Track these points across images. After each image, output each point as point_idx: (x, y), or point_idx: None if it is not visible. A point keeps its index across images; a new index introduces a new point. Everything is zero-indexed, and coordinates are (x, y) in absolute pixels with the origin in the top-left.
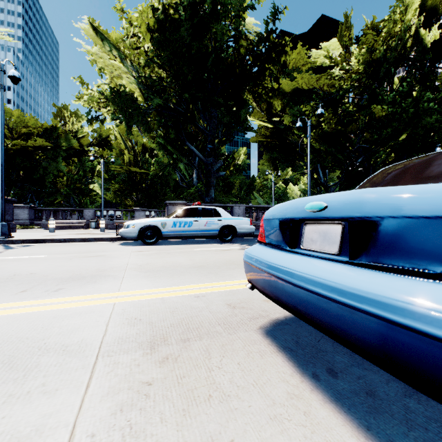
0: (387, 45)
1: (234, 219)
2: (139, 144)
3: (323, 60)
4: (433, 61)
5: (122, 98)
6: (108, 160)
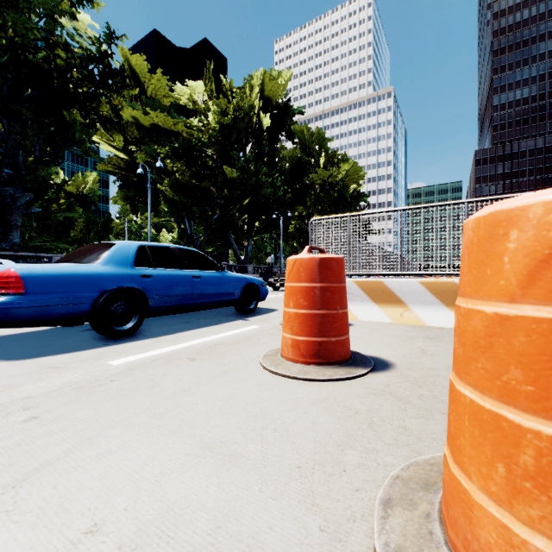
0: (235, 116)
1: None
2: None
3: (187, 101)
4: (273, 141)
5: None
6: None
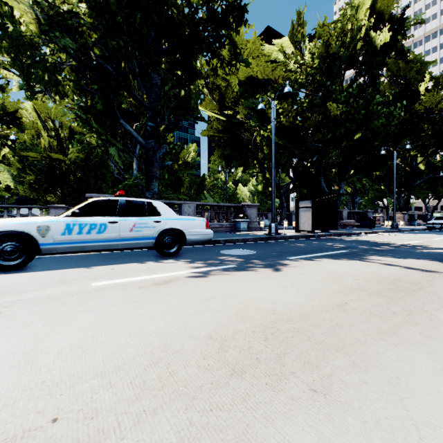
0: (343, 41)
1: (182, 219)
2: (65, 127)
3: (277, 55)
4: (377, 68)
5: (15, 40)
6: (24, 146)
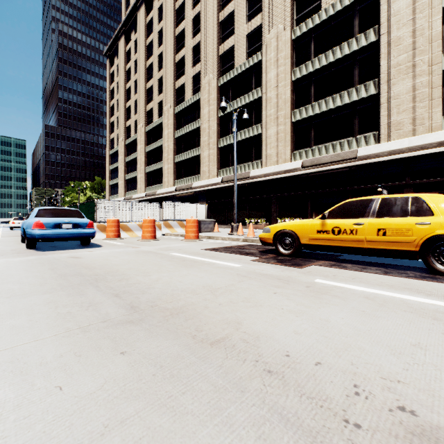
0: None
1: None
2: None
3: None
4: None
5: None
6: None
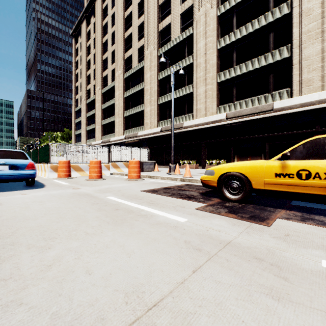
0: None
1: None
2: None
3: None
4: None
5: None
6: None
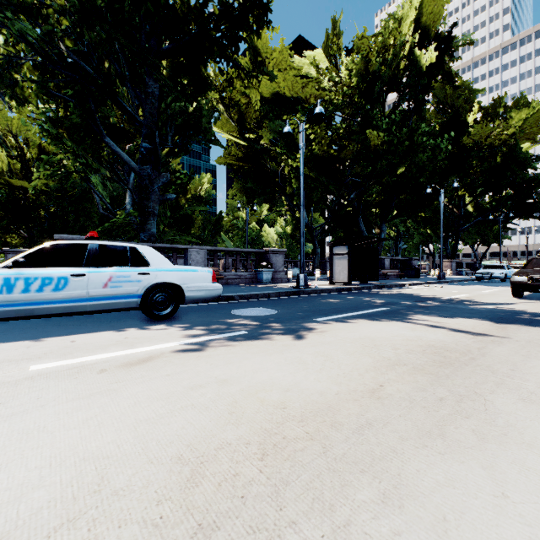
0: (384, 58)
1: (179, 270)
2: (32, 145)
3: (308, 69)
4: (422, 92)
5: None
6: None
